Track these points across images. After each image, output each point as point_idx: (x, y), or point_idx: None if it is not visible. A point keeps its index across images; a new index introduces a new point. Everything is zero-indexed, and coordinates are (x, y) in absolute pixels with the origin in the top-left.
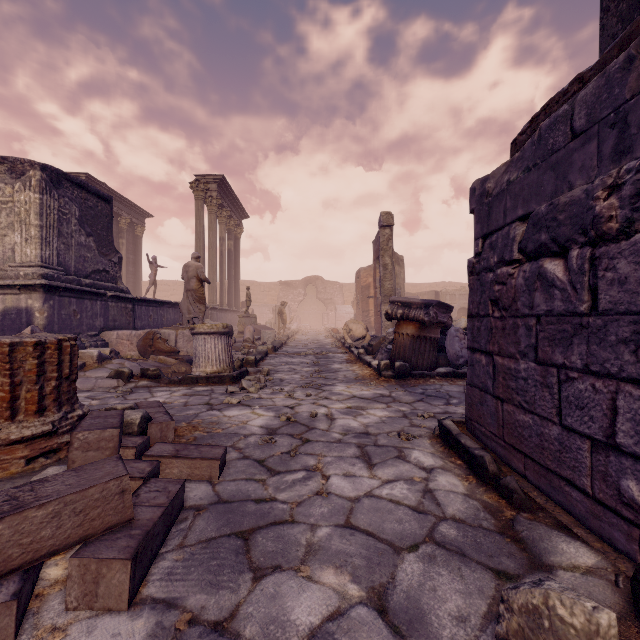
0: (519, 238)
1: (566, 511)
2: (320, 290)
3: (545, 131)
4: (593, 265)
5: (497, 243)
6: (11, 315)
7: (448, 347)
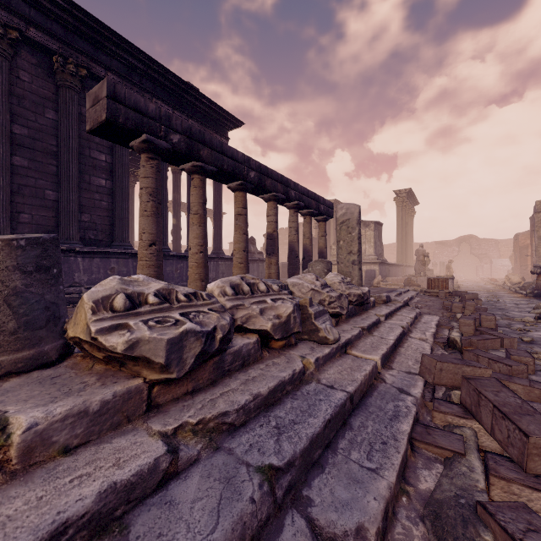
0: None
1: None
2: (474, 247)
3: None
4: None
5: None
6: (368, 272)
7: None
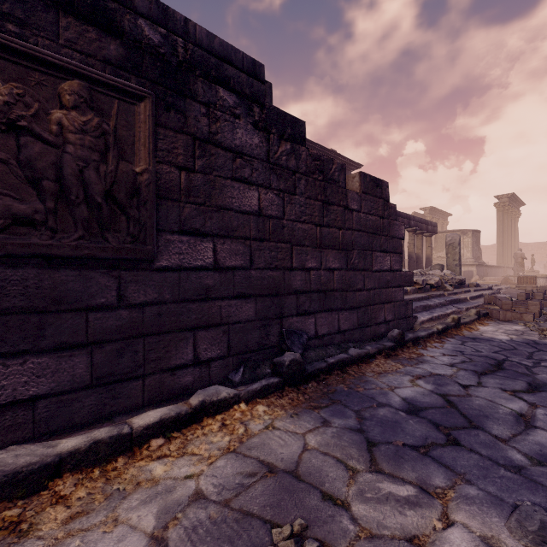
0: None
1: None
2: None
3: None
4: None
5: None
6: (466, 272)
7: None
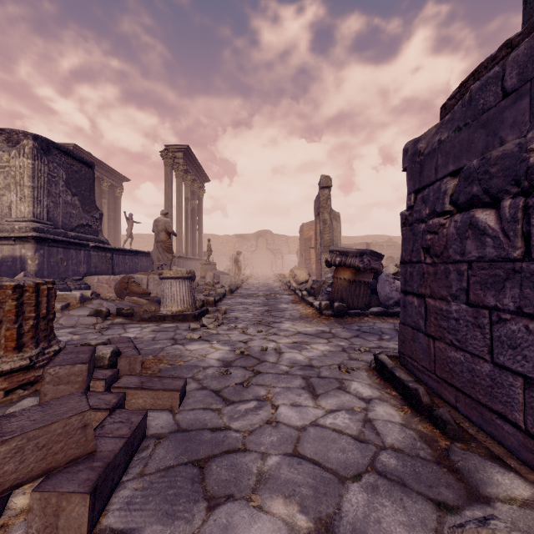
0: (450, 191)
1: (497, 442)
2: (269, 242)
3: (476, 93)
4: (526, 214)
5: (429, 197)
6: (7, 262)
7: (380, 290)
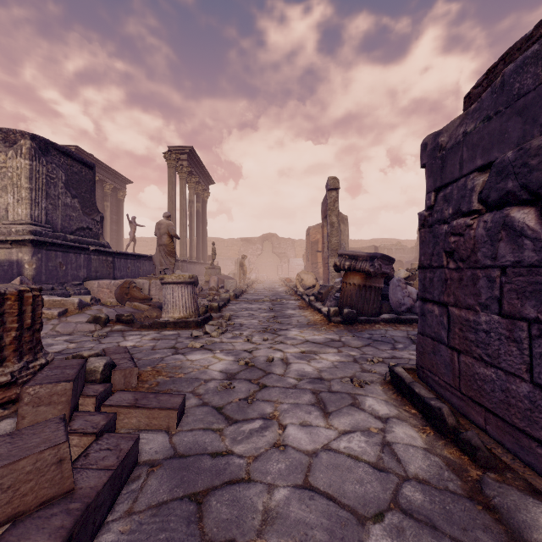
0: (479, 188)
1: (538, 474)
2: (275, 245)
3: (509, 76)
4: None
5: (452, 195)
6: (4, 267)
7: (391, 295)
